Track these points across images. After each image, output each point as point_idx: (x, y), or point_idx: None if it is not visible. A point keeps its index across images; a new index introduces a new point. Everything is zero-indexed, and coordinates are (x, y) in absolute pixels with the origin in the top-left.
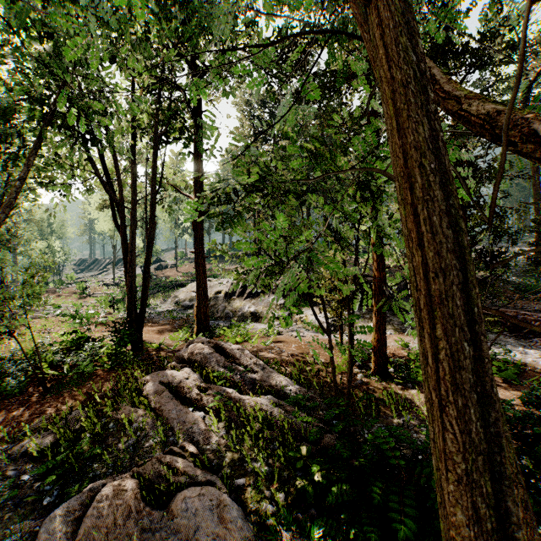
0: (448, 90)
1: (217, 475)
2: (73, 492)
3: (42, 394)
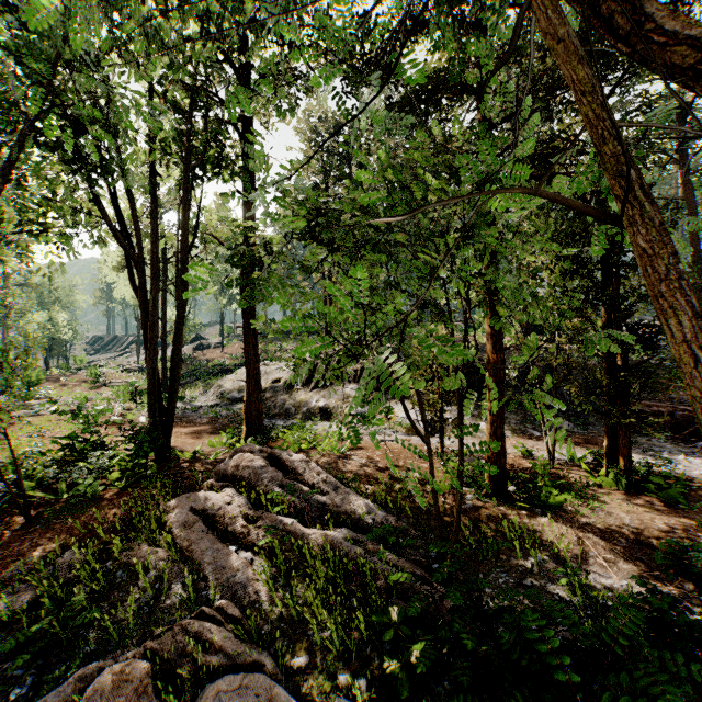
0: (666, 33)
1: (269, 650)
2: (56, 679)
3: (25, 526)
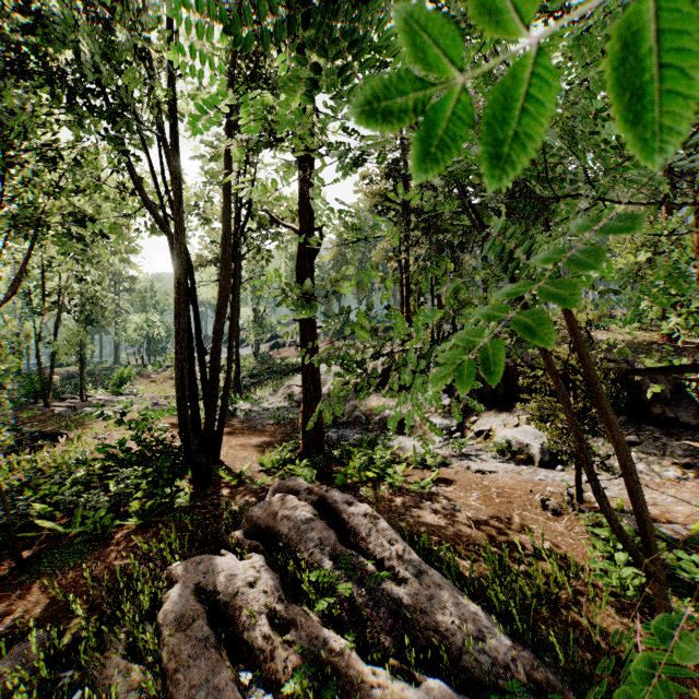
0: None
1: None
2: None
3: (14, 573)
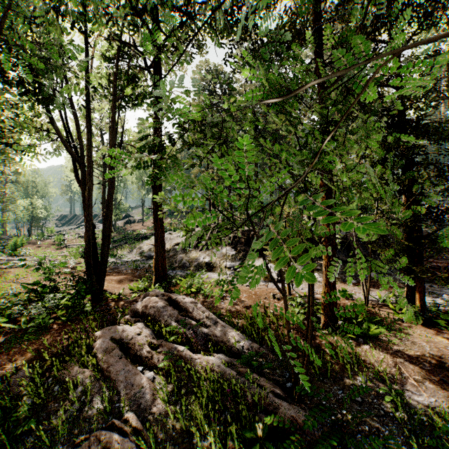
0: None
1: None
2: None
3: None
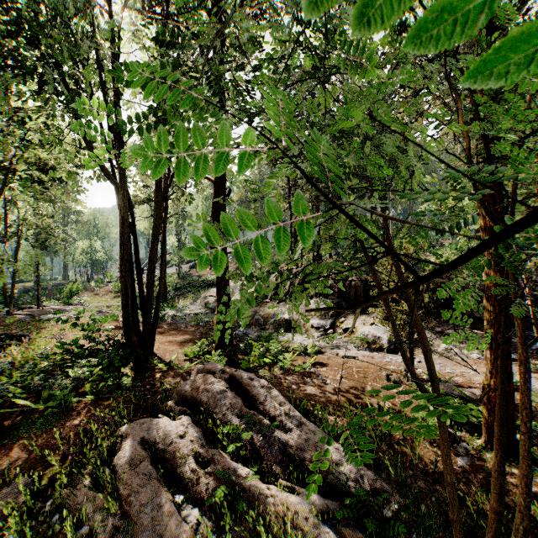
0: None
1: None
2: None
3: None
